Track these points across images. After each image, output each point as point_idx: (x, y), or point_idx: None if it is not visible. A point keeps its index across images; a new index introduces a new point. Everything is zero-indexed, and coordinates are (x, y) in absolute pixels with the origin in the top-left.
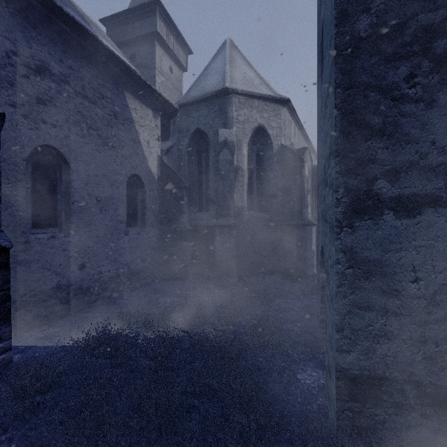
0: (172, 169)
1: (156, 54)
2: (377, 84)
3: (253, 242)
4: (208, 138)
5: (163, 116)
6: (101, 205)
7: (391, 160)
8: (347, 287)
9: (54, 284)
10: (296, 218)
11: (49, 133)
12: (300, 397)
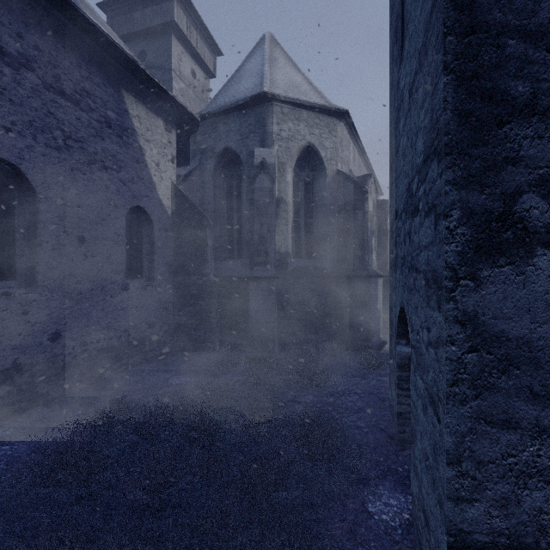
0: (192, 201)
1: (173, 51)
2: (521, 24)
3: (300, 299)
4: (240, 160)
5: (180, 131)
6: (86, 248)
7: (548, 158)
8: (467, 385)
9: (8, 364)
10: (357, 268)
11: (1, 141)
12: (375, 548)
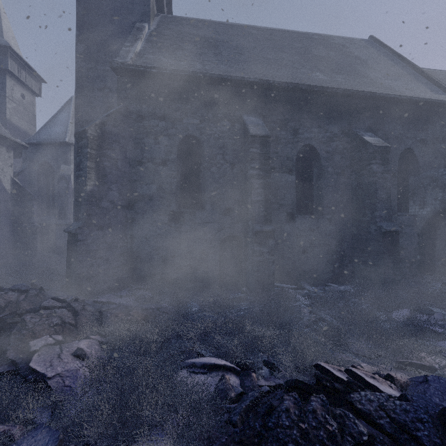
0: (24, 186)
1: (7, 85)
2: None
3: None
4: (54, 168)
5: (15, 147)
6: None
7: None
8: None
9: None
10: None
11: None
12: None
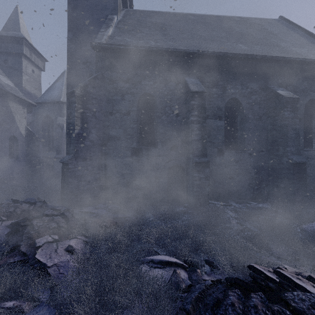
0: (33, 132)
1: (23, 64)
2: None
3: None
4: (53, 119)
5: (28, 105)
6: None
7: None
8: None
9: None
10: None
11: None
12: None
